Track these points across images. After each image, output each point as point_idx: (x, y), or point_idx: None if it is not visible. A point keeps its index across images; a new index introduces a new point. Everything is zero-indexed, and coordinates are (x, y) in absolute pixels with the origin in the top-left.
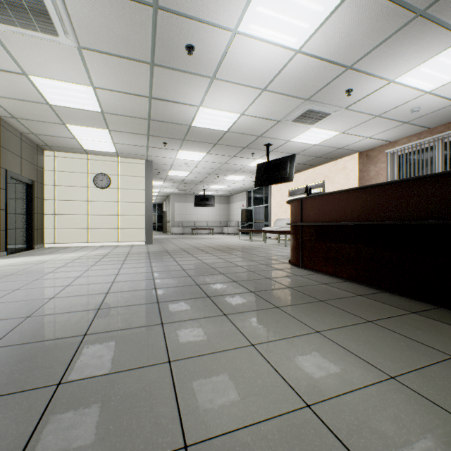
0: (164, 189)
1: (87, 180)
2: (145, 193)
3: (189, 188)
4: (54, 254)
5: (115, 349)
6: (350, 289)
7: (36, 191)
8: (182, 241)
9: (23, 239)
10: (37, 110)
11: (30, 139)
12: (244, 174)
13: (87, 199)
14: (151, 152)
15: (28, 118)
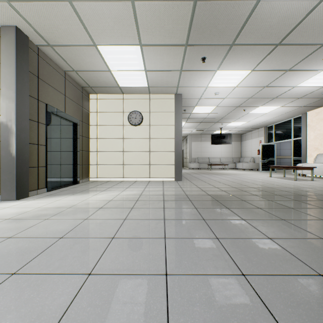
0: (184, 130)
1: (122, 119)
2: (174, 128)
3: (207, 127)
4: (85, 194)
5: None
6: None
7: (81, 129)
8: (208, 177)
9: (69, 174)
10: (62, 20)
11: (74, 79)
12: (280, 102)
13: (122, 136)
14: (182, 80)
15: (60, 41)
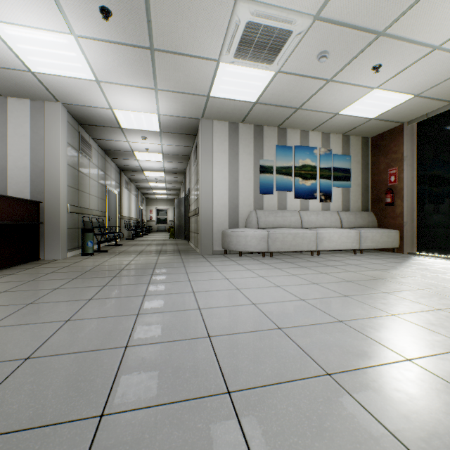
0: None
1: None
2: None
3: None
4: None
5: (172, 260)
6: (16, 271)
7: None
8: None
9: None
10: None
11: None
12: None
13: None
14: None
15: None
